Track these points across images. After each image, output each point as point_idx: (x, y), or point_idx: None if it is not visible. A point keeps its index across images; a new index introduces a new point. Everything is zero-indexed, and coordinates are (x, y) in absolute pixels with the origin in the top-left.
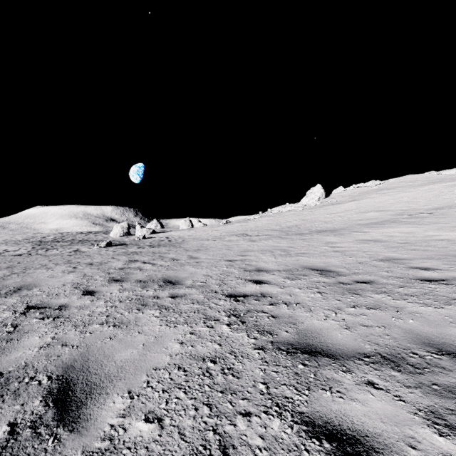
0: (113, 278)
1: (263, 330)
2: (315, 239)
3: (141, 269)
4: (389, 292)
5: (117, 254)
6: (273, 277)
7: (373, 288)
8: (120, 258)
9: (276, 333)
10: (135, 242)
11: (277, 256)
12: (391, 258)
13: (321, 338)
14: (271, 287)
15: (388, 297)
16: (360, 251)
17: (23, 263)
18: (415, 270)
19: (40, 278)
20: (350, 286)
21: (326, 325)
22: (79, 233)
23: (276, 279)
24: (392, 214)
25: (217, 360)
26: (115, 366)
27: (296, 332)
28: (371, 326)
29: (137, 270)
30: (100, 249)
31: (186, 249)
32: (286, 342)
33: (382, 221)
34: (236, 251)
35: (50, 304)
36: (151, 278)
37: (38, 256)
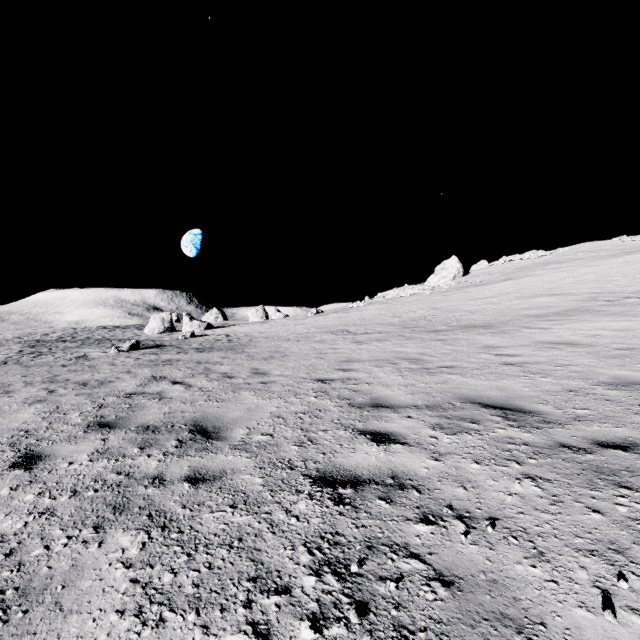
0: (101, 418)
1: None
2: (462, 341)
3: (162, 397)
4: None
5: (140, 363)
6: (409, 424)
7: None
8: (139, 373)
9: None
10: (177, 343)
11: (405, 373)
12: (628, 382)
13: None
14: (410, 455)
15: None
16: (554, 365)
17: None
18: None
19: None
20: (592, 456)
21: None
22: (101, 328)
23: (418, 431)
24: (579, 300)
25: None
26: None
27: None
28: None
29: (154, 399)
30: (118, 355)
31: (251, 356)
32: None
33: (564, 310)
34: (333, 362)
35: None
36: (171, 419)
37: (13, 367)
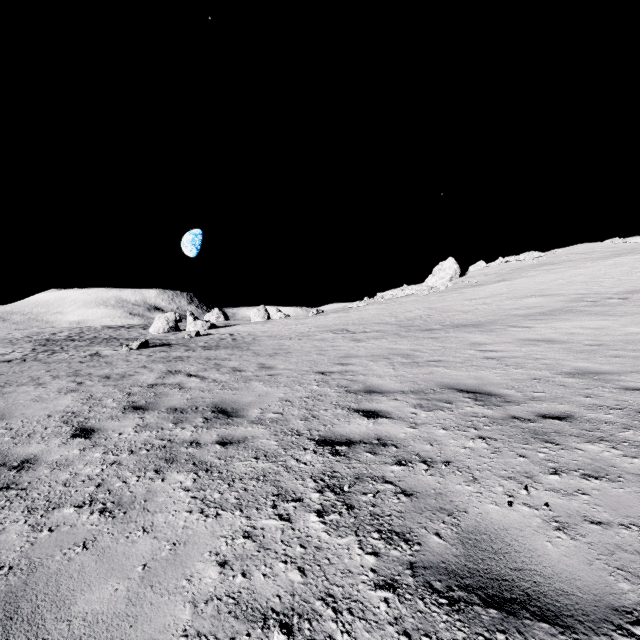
0: (133, 403)
1: (391, 529)
2: (452, 338)
3: (182, 387)
4: (610, 439)
5: (153, 360)
6: (395, 405)
7: (577, 429)
8: (155, 368)
9: (418, 538)
10: (183, 341)
11: (397, 366)
12: (585, 372)
13: (515, 557)
14: (393, 425)
15: (614, 450)
16: (528, 359)
17: (6, 375)
18: (637, 394)
19: (18, 402)
20: (533, 424)
21: (515, 520)
22: (106, 327)
23: (401, 409)
24: (565, 301)
25: (295, 625)
26: (66, 638)
27: (458, 537)
28: (609, 524)
29: (175, 388)
30: (129, 352)
31: (256, 353)
32: (443, 566)
33: (550, 310)
34: (333, 357)
35: (9, 457)
36: (194, 403)
37: (33, 364)
